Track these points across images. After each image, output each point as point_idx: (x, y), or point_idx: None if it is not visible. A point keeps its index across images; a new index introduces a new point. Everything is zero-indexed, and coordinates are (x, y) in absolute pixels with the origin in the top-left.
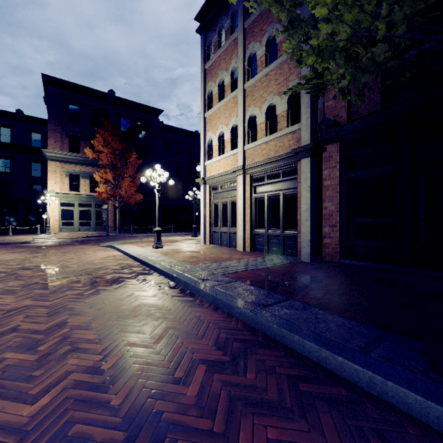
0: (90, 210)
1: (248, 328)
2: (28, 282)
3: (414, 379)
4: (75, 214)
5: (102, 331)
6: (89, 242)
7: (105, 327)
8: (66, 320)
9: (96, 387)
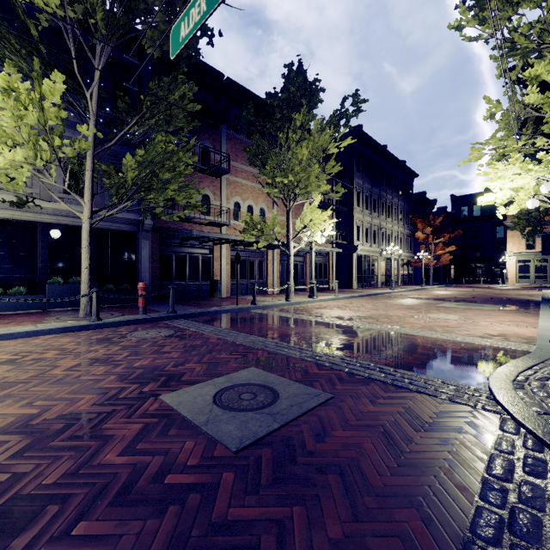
0: (545, 264)
1: (539, 299)
2: (491, 293)
3: (546, 299)
4: (531, 269)
5: (505, 297)
6: (532, 289)
7: (506, 297)
8: (499, 296)
9: (500, 298)
